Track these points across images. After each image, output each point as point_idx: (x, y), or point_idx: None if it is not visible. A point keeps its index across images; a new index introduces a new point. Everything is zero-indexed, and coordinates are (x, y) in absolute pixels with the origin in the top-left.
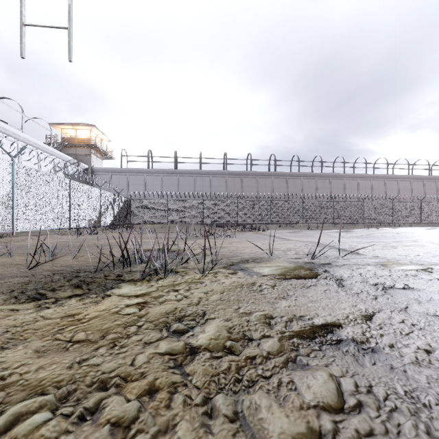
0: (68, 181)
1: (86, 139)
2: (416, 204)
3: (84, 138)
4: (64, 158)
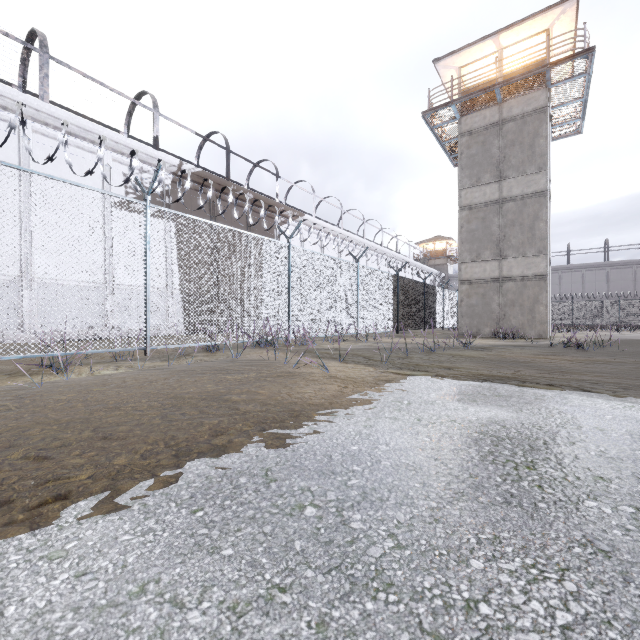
0: None
1: (444, 252)
2: None
3: (443, 251)
4: (434, 272)
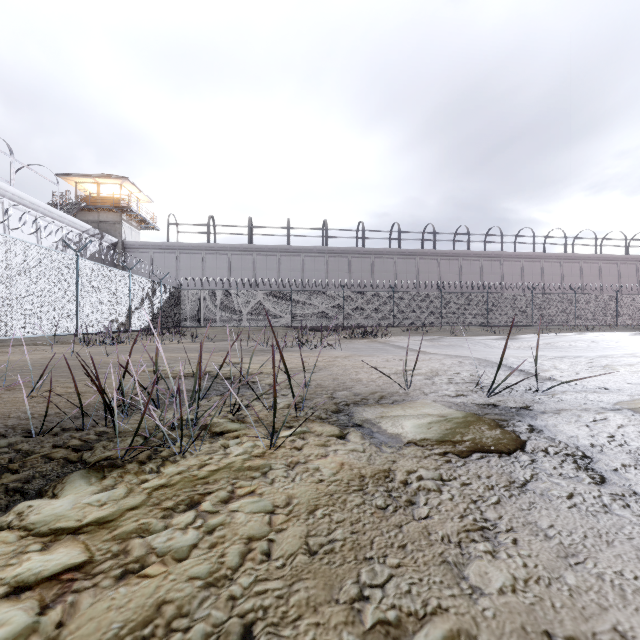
0: (74, 259)
1: (113, 198)
2: (609, 298)
3: (110, 197)
4: (79, 226)
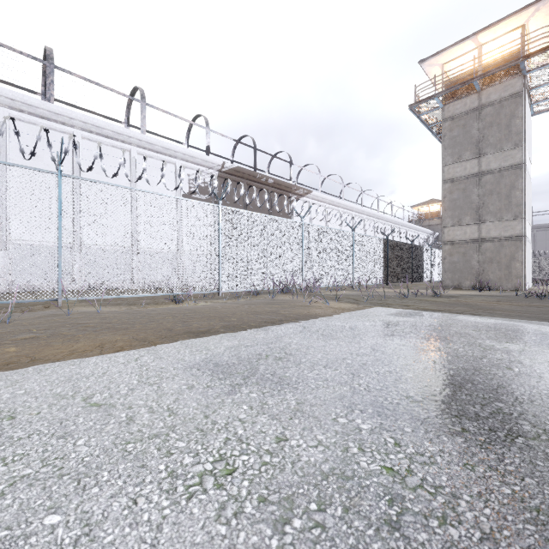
0: None
1: (438, 213)
2: None
3: (436, 213)
4: (428, 232)
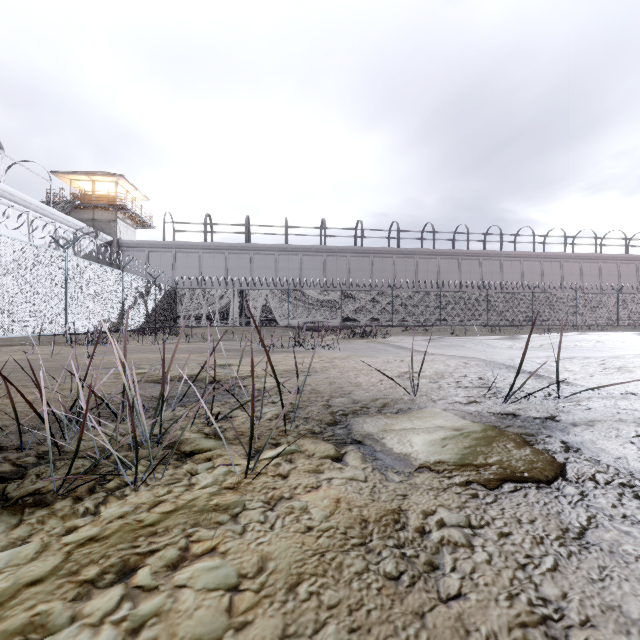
0: (62, 256)
1: (108, 196)
2: (610, 297)
3: (105, 195)
4: (73, 224)
